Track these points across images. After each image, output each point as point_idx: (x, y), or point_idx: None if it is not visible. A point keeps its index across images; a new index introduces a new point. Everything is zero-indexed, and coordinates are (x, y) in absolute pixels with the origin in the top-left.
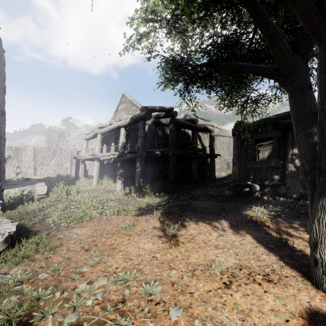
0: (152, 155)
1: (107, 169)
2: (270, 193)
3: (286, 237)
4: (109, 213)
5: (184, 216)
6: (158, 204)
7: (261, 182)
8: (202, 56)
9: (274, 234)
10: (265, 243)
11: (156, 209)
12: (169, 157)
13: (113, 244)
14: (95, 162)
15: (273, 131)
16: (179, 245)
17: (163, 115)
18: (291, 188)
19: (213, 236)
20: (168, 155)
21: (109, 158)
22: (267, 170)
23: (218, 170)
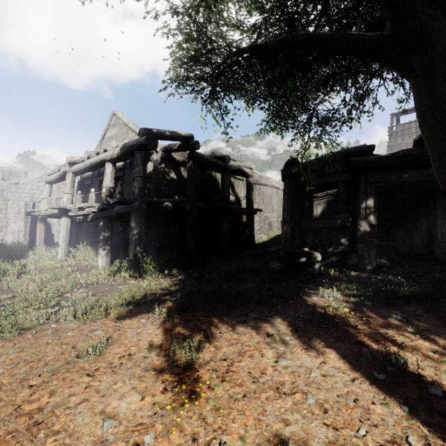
0: (159, 207)
1: (87, 232)
2: (335, 265)
3: (398, 352)
4: (64, 317)
5: (211, 314)
6: (166, 290)
7: (323, 249)
8: (242, 34)
9: (370, 342)
10: (364, 368)
11: (161, 300)
12: (187, 211)
13: (42, 409)
14: (62, 220)
15: (339, 173)
16: (200, 394)
17: (178, 146)
18: (365, 256)
19: (267, 359)
20: (186, 208)
21: (85, 213)
22: (331, 231)
23: (257, 232)
